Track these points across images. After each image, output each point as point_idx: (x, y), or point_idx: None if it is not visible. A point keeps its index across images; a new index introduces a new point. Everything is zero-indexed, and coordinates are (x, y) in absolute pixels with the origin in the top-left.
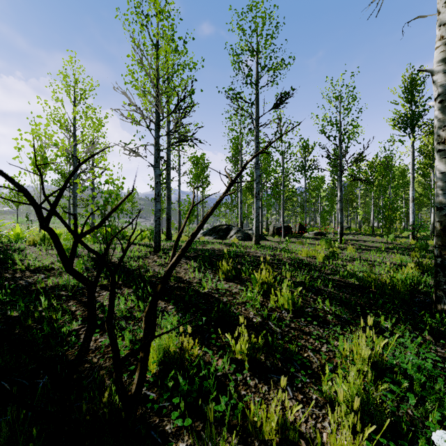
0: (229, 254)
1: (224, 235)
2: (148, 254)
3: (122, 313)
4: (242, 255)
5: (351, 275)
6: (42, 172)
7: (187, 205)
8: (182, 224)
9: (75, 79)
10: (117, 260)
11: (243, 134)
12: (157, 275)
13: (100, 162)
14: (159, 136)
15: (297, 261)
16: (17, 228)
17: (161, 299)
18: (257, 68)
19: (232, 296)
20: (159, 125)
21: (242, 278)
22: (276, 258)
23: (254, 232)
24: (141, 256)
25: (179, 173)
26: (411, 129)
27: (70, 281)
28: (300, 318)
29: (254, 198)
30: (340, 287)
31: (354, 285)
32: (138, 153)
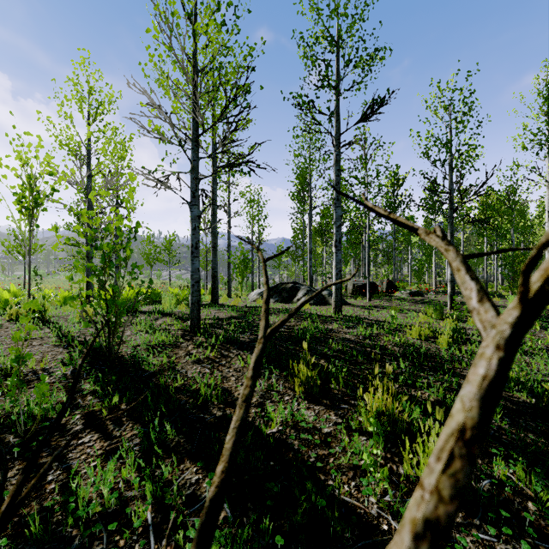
0: (304, 336)
1: (289, 297)
2: (180, 339)
3: (104, 509)
4: (324, 338)
5: (513, 383)
6: (32, 213)
7: (240, 255)
8: (232, 278)
9: (89, 87)
10: (129, 352)
11: (313, 161)
12: (189, 389)
13: (123, 199)
14: (197, 159)
15: (410, 349)
16: (5, 291)
17: (190, 456)
18: (338, 65)
19: (325, 445)
20: (197, 141)
21: (334, 392)
22: (377, 345)
23: (334, 296)
24: (169, 342)
25: (229, 213)
26: (548, 150)
27: (22, 417)
28: (476, 517)
29: (334, 248)
30: (511, 414)
31: (531, 408)
32: (166, 184)
